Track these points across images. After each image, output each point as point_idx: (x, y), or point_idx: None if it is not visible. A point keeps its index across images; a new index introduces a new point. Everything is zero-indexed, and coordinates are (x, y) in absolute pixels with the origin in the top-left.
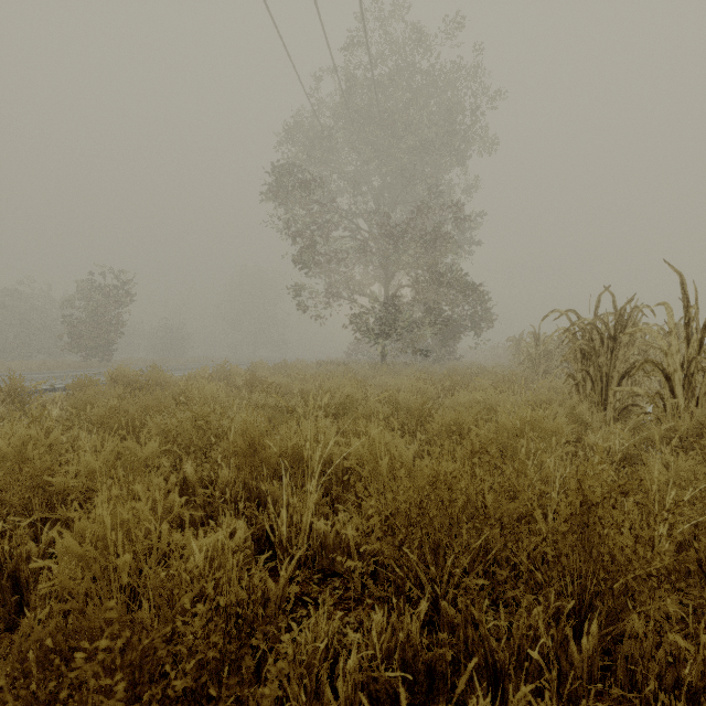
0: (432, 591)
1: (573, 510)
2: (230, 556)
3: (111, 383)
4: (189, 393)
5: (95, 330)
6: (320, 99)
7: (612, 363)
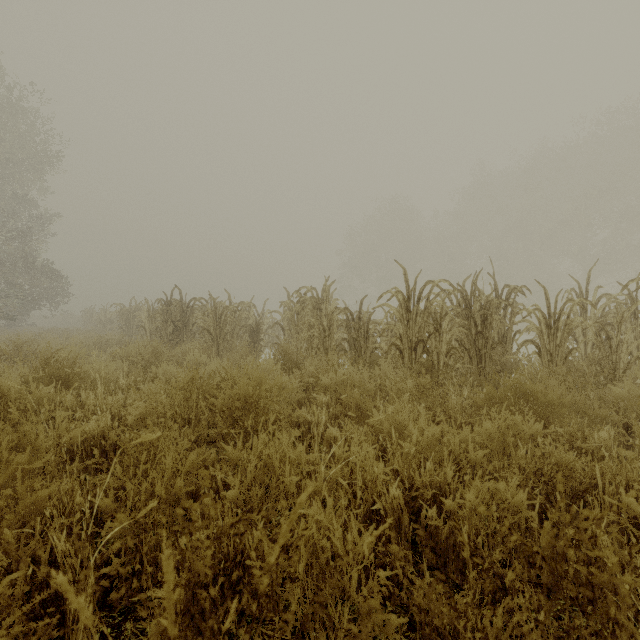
0: None
1: (119, 339)
2: None
3: None
4: None
5: None
6: None
7: (135, 323)
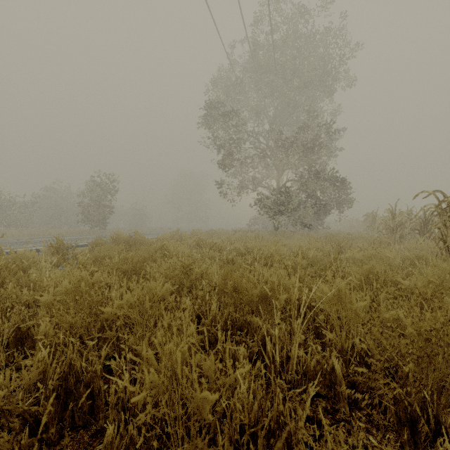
0: (430, 425)
1: None
2: (278, 392)
3: (113, 242)
4: (167, 249)
5: (97, 210)
6: (234, 59)
7: None
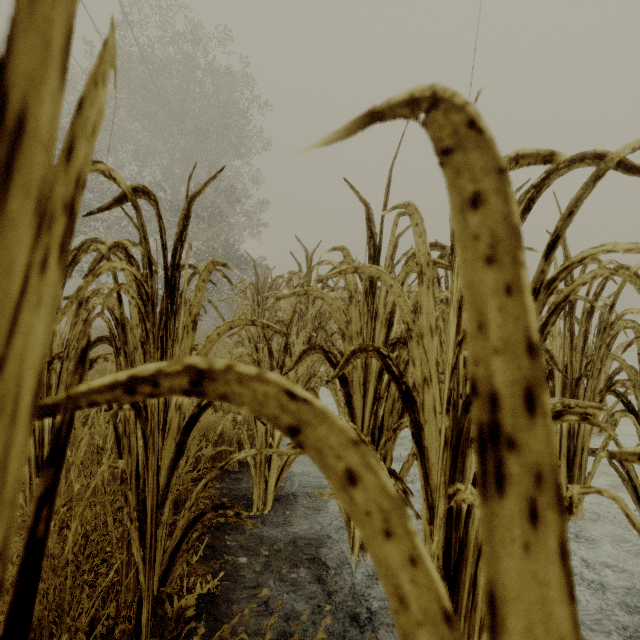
0: None
1: None
2: None
3: None
4: None
5: None
6: None
7: None
